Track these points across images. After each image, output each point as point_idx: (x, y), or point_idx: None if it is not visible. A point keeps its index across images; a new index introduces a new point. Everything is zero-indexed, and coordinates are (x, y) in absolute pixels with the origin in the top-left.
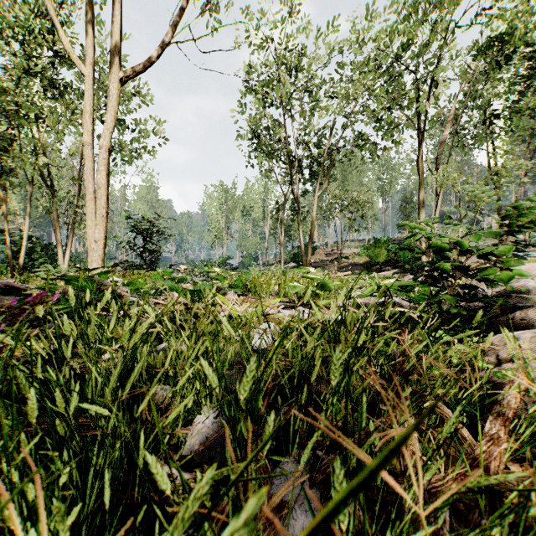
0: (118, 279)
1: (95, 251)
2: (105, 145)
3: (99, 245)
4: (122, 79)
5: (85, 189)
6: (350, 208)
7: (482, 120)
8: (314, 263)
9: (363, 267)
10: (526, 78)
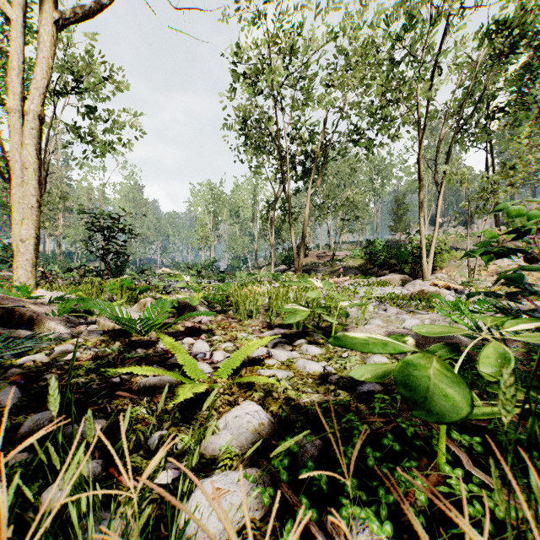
0: (47, 292)
1: (23, 254)
2: (34, 110)
3: (27, 246)
4: (59, 22)
5: (12, 171)
6: (343, 208)
7: (486, 114)
8: (306, 266)
9: (358, 271)
10: (533, 69)
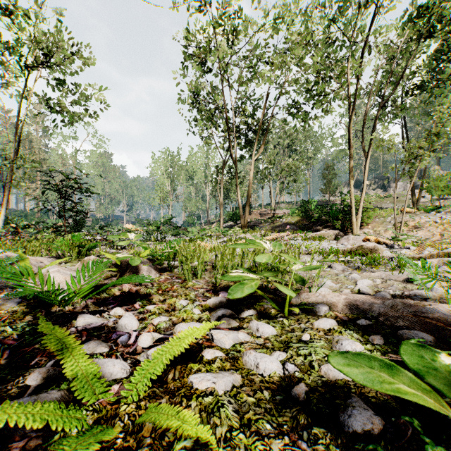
0: None
1: None
2: None
3: None
4: None
5: None
6: (283, 172)
7: (406, 91)
8: (250, 222)
9: (295, 226)
10: (447, 51)
